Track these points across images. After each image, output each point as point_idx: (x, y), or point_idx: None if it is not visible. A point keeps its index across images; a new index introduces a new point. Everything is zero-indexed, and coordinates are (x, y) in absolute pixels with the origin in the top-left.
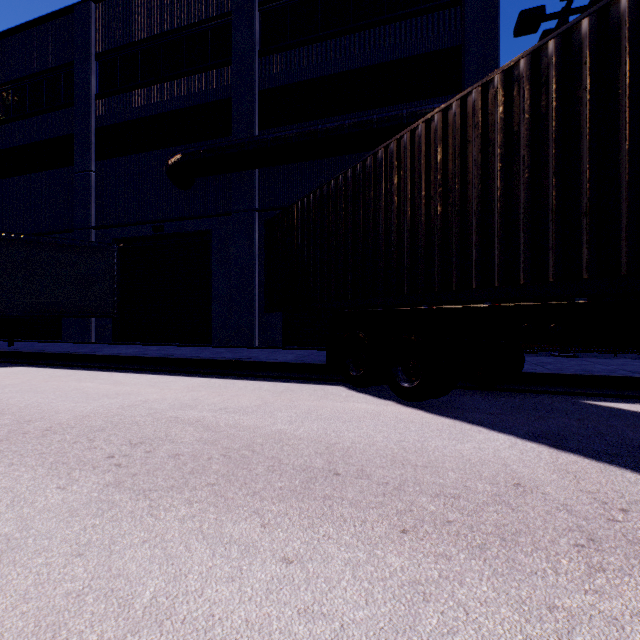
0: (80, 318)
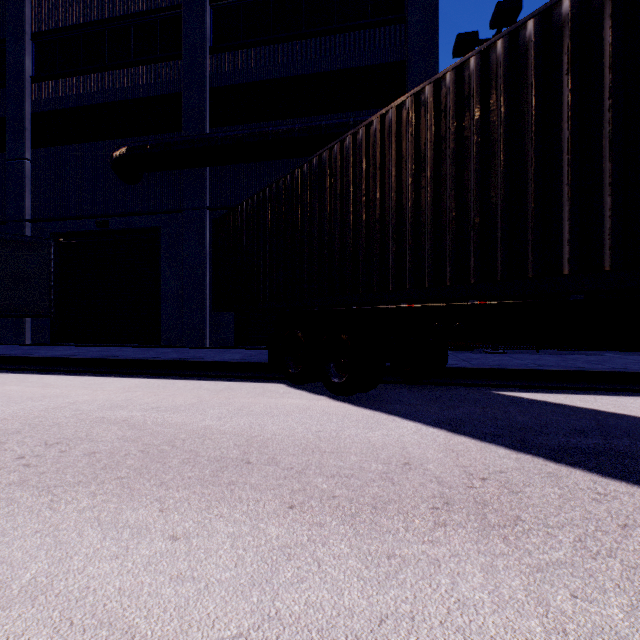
0: (13, 318)
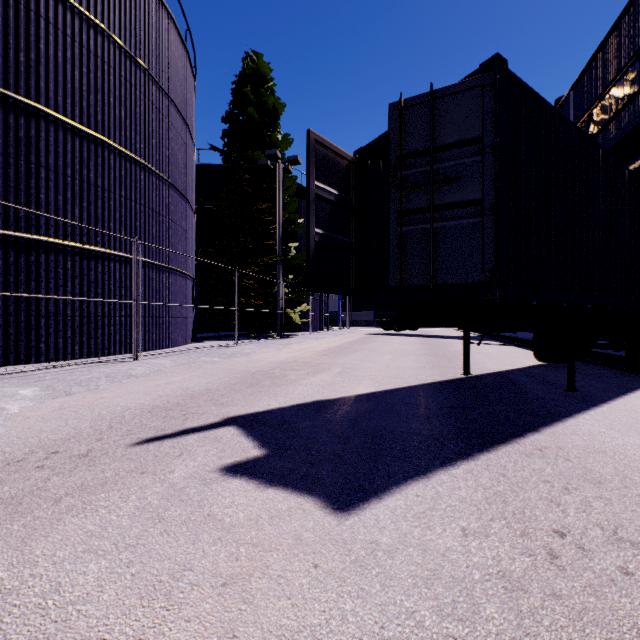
0: None
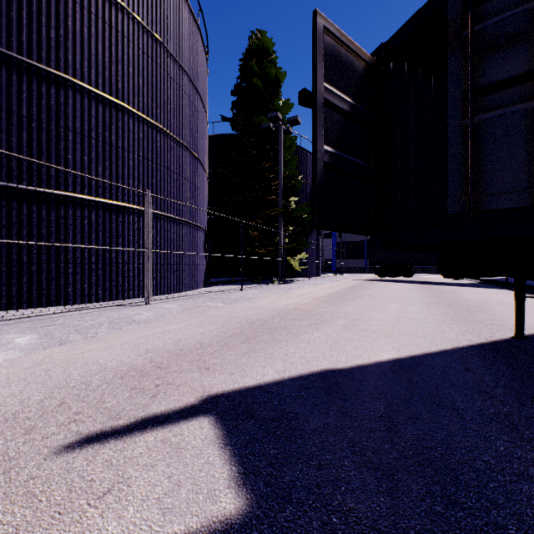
0: None
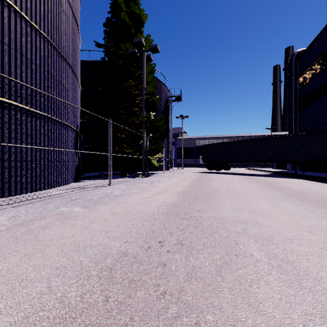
0: None
